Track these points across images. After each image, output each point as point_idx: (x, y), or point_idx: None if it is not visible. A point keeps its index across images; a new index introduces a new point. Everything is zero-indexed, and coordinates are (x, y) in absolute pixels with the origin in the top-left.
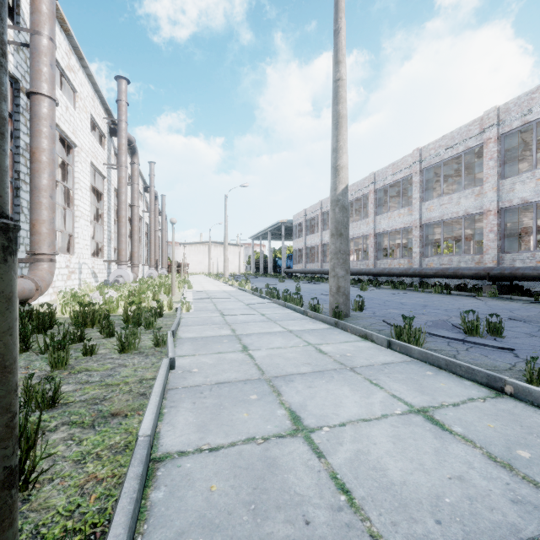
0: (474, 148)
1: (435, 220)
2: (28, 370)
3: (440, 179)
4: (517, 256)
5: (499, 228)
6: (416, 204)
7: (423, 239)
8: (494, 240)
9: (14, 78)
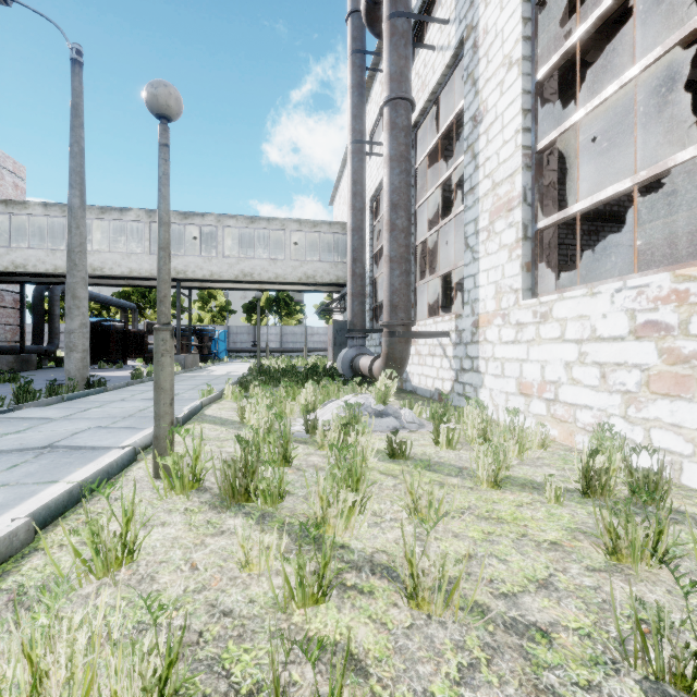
0: None
1: None
2: None
3: None
4: None
5: None
6: None
7: None
8: None
9: (463, 42)
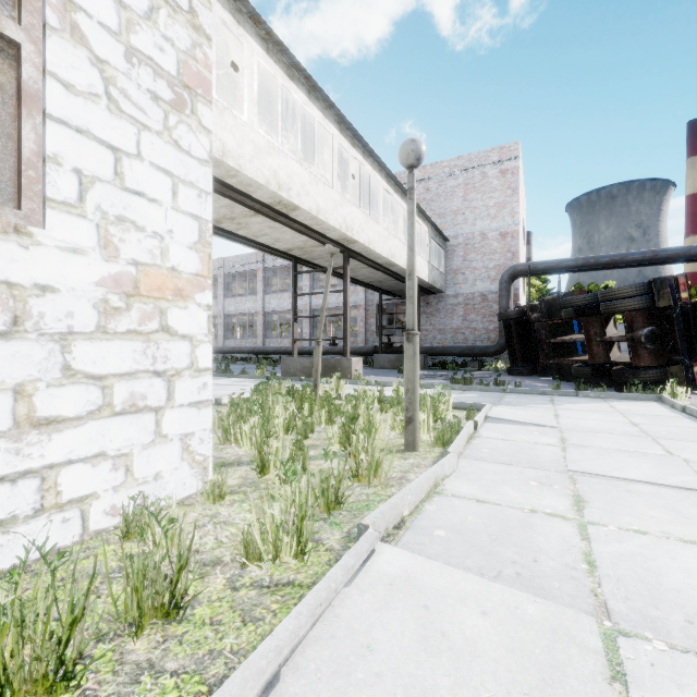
0: (254, 270)
1: (233, 313)
2: None
3: (240, 279)
4: (272, 340)
5: (265, 323)
6: (221, 299)
7: (226, 325)
8: (262, 330)
9: None
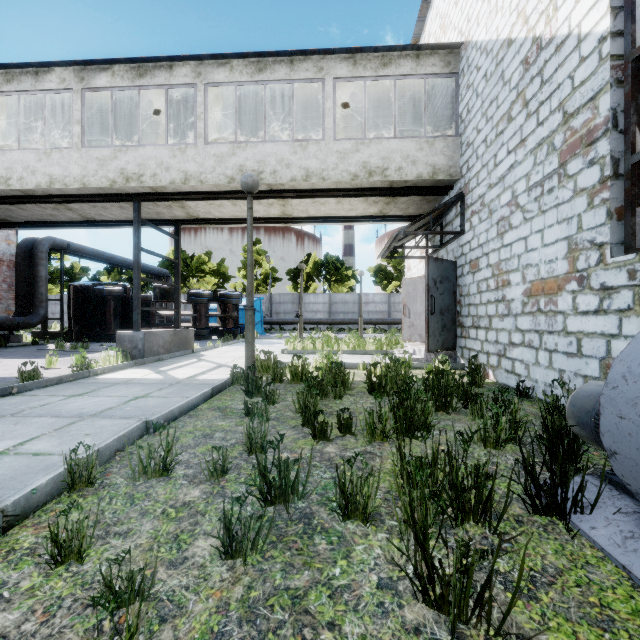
0: None
1: None
2: (294, 457)
3: None
4: None
5: None
6: None
7: None
8: None
9: None
